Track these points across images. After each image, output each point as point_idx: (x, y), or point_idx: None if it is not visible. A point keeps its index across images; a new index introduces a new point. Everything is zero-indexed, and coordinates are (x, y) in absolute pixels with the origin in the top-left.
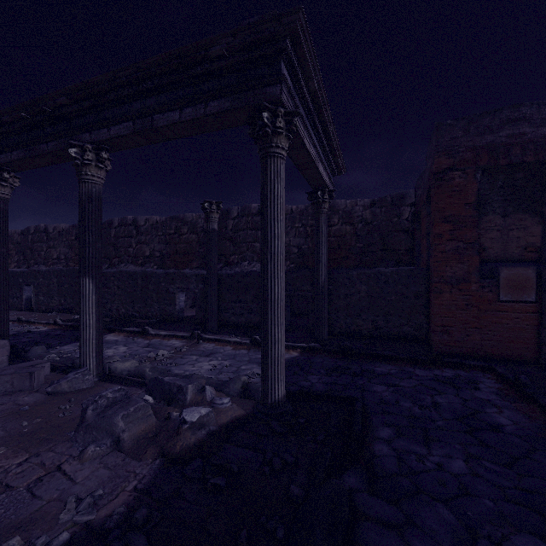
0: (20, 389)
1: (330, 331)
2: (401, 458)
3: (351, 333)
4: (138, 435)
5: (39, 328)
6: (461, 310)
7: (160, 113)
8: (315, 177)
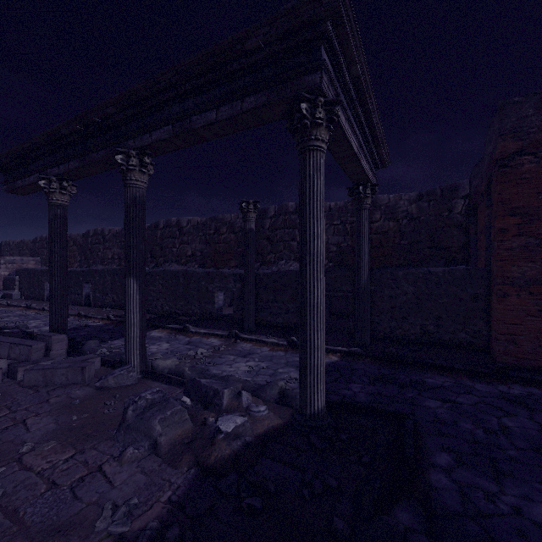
0: (74, 382)
1: (372, 335)
2: (465, 494)
3: (395, 337)
4: (175, 440)
5: (95, 322)
6: (532, 317)
7: (198, 114)
8: (356, 171)
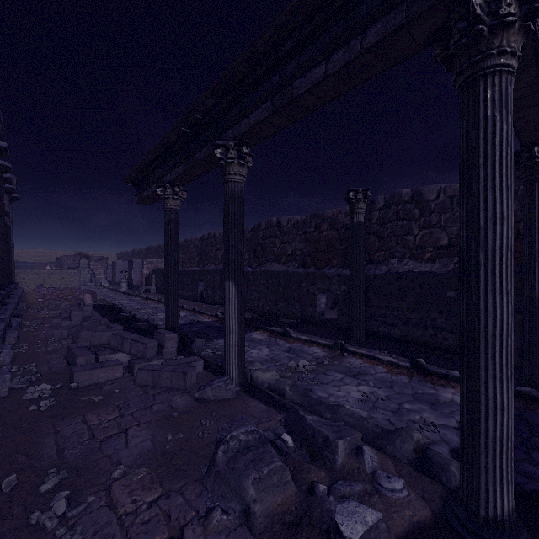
0: (177, 387)
1: None
2: None
3: None
4: (272, 510)
5: (205, 318)
6: None
7: (301, 77)
8: (534, 122)
